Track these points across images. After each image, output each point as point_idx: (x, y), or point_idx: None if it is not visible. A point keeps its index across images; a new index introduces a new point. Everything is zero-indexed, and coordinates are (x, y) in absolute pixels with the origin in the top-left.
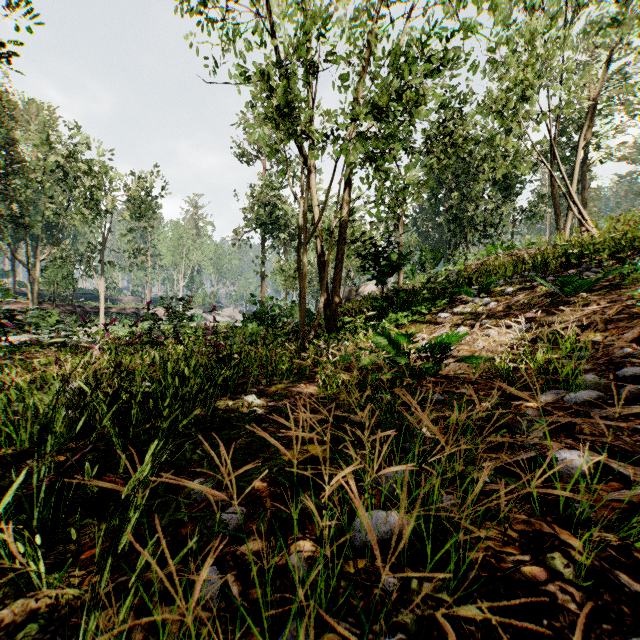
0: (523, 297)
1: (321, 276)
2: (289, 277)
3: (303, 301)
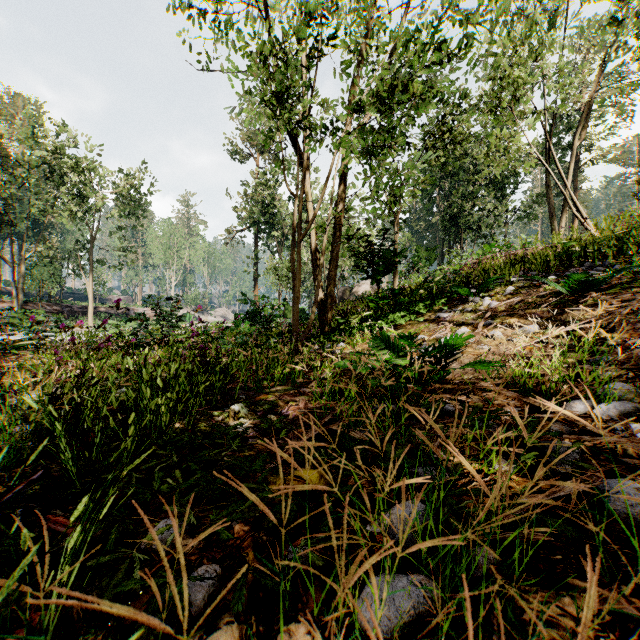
0: (527, 296)
1: (315, 275)
2: (282, 276)
3: (296, 300)
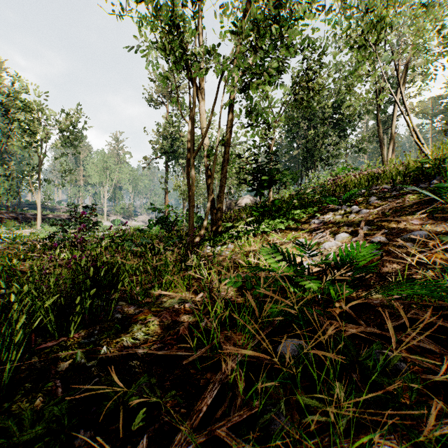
0: (397, 204)
1: (208, 188)
2: (184, 191)
3: (192, 208)
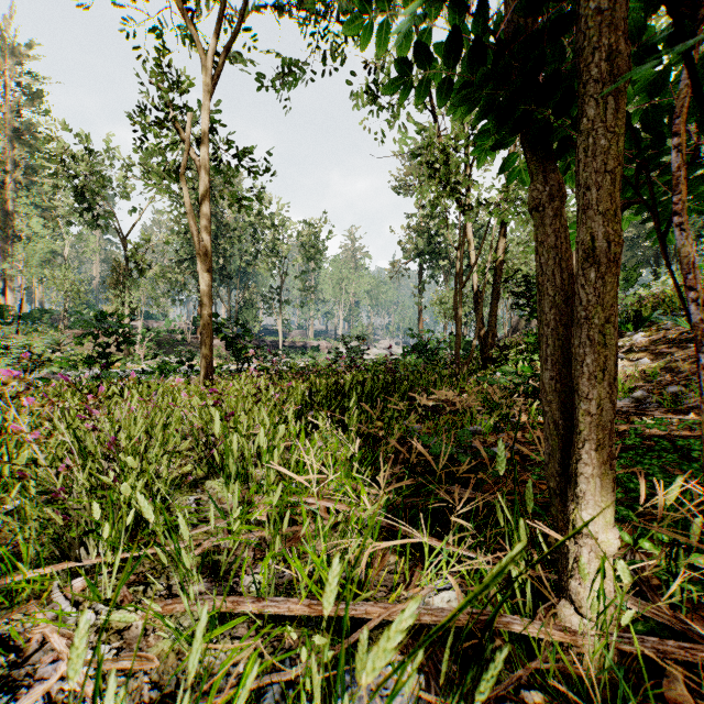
0: (668, 333)
1: (477, 313)
2: (448, 310)
3: (458, 337)
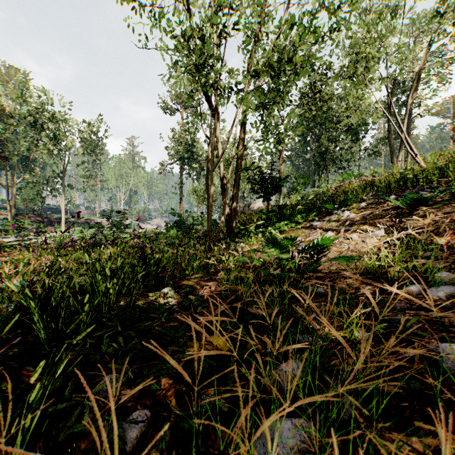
0: (375, 210)
1: (223, 195)
2: (200, 196)
3: (210, 213)
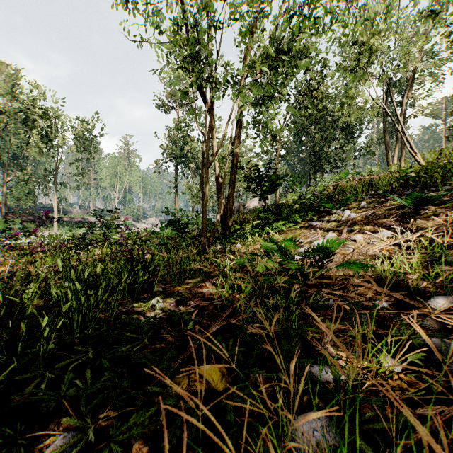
0: (378, 209)
1: (218, 193)
2: (195, 195)
3: (204, 212)
